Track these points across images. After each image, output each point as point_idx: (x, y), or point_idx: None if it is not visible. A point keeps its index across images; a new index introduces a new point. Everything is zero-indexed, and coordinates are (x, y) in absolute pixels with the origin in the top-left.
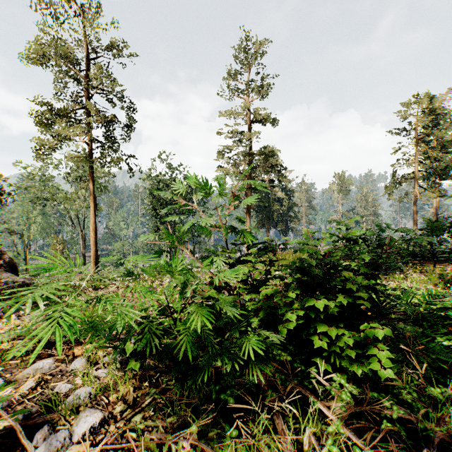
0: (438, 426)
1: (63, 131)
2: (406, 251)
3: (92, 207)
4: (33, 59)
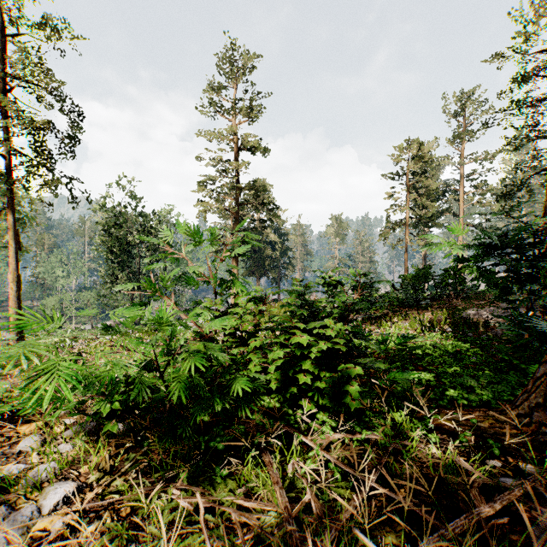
0: (395, 440)
1: None
2: (396, 299)
3: (12, 248)
4: None
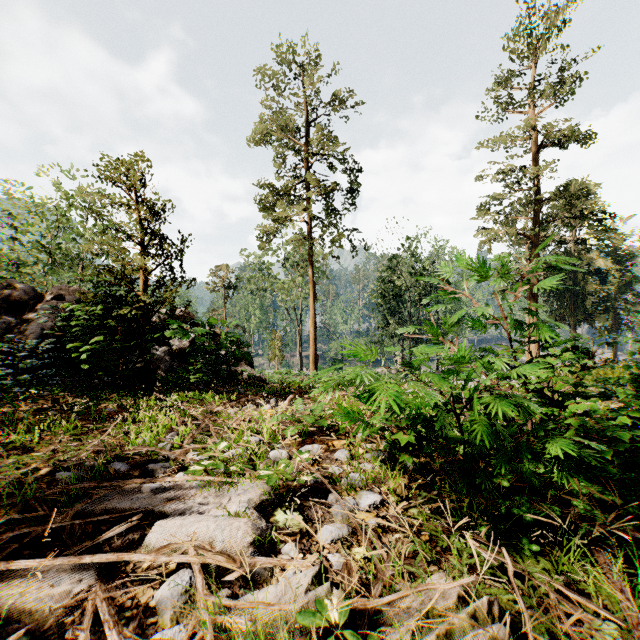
0: None
1: (285, 213)
2: None
3: (311, 298)
4: (257, 140)
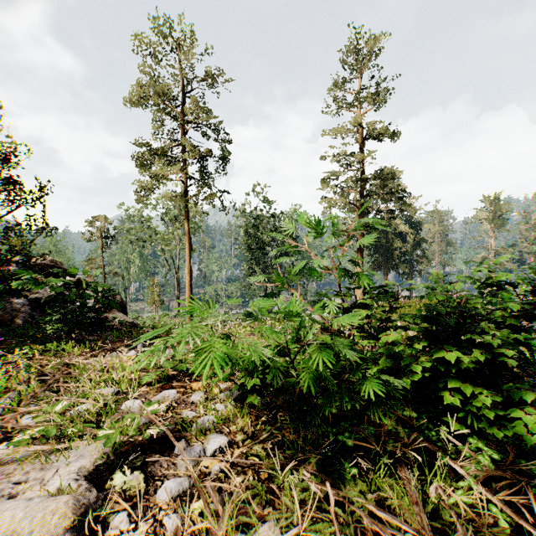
0: None
1: (162, 171)
2: None
3: (187, 249)
4: (135, 102)
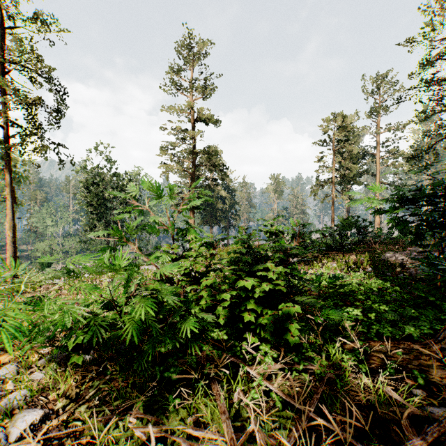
0: (329, 370)
1: None
2: (325, 244)
3: (9, 202)
4: None
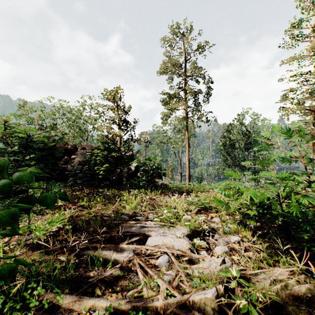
0: None
1: (174, 106)
2: None
3: (187, 146)
4: (161, 72)
